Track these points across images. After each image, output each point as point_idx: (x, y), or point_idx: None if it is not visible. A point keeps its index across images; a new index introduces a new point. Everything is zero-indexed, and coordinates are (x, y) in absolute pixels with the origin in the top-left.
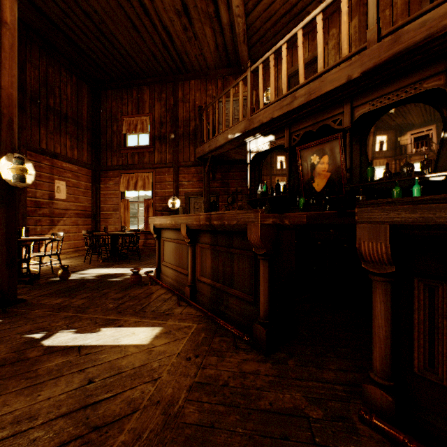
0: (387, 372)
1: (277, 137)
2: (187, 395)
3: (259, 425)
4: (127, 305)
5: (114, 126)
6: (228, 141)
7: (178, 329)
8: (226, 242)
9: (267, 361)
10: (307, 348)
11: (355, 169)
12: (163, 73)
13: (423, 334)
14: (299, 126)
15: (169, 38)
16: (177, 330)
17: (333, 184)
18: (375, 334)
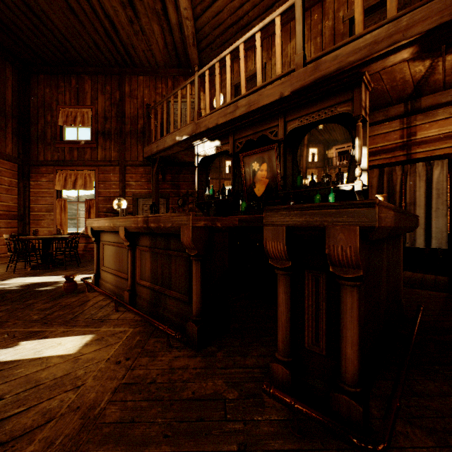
0: (287, 350)
1: (223, 142)
2: (111, 397)
3: (179, 413)
4: (56, 315)
5: (47, 115)
6: (176, 143)
7: (112, 335)
8: (164, 244)
9: (197, 356)
10: (237, 340)
11: (288, 177)
12: (107, 64)
13: (311, 315)
14: (242, 134)
15: (113, 28)
16: (111, 335)
17: (271, 189)
18: (279, 319)
